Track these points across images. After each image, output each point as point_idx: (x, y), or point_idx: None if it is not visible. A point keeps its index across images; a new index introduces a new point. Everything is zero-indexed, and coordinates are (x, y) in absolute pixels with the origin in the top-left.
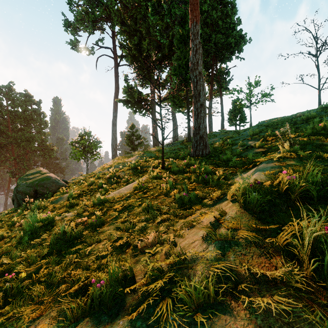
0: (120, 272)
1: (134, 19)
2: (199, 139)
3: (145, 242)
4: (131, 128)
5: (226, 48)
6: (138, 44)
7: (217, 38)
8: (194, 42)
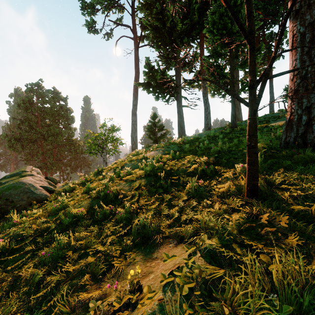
0: None
1: None
2: None
3: None
4: (153, 118)
5: None
6: (161, 12)
7: None
8: None
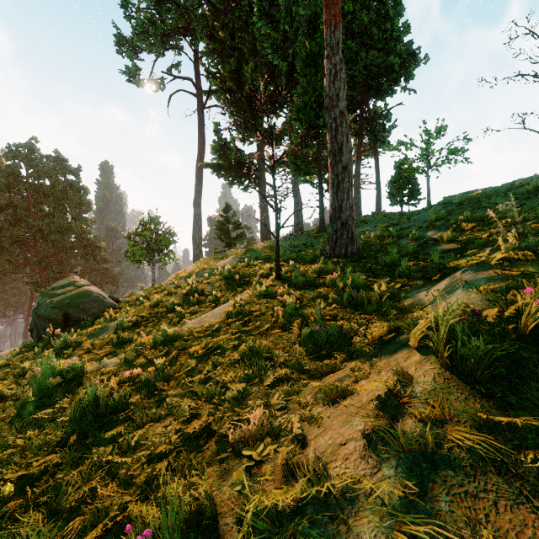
0: (186, 508)
1: (230, 30)
2: (341, 228)
3: (243, 431)
4: (226, 210)
5: (385, 73)
6: (237, 70)
7: (369, 57)
8: (332, 60)
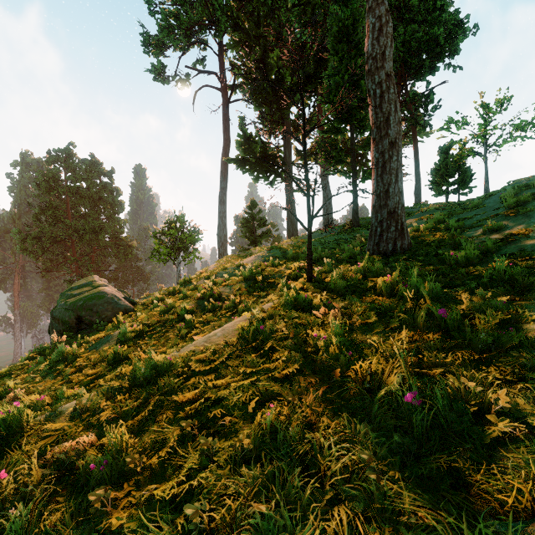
0: None
1: (255, 18)
2: (387, 218)
3: None
4: (251, 207)
5: (427, 48)
6: (262, 59)
7: (407, 33)
8: (375, 12)
